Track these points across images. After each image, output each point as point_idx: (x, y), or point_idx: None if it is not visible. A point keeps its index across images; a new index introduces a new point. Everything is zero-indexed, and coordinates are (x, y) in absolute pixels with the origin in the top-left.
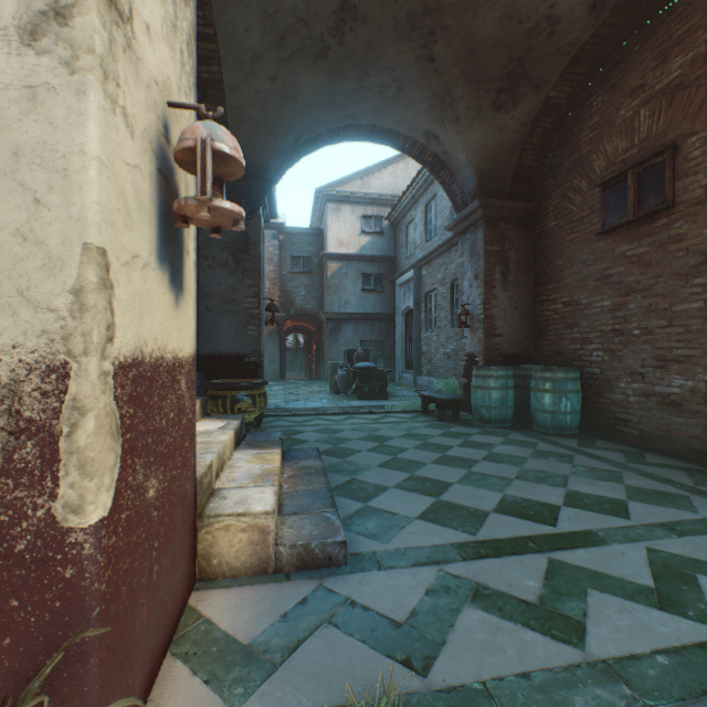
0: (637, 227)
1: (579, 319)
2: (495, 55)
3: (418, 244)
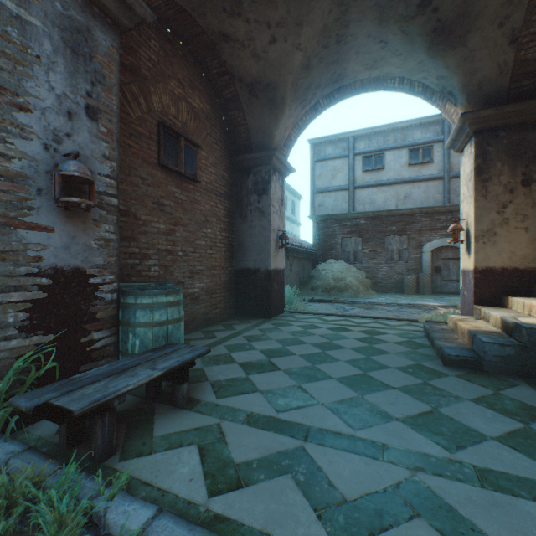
0: (182, 180)
1: (139, 234)
2: None
3: None
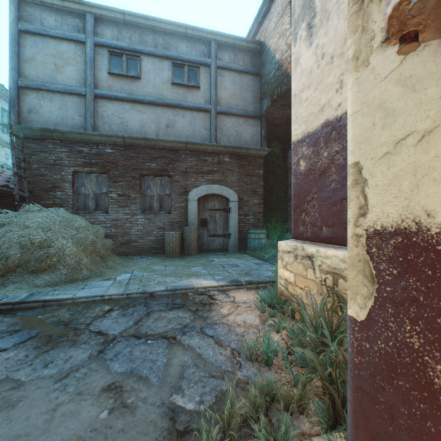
0: None
1: None
2: None
3: None
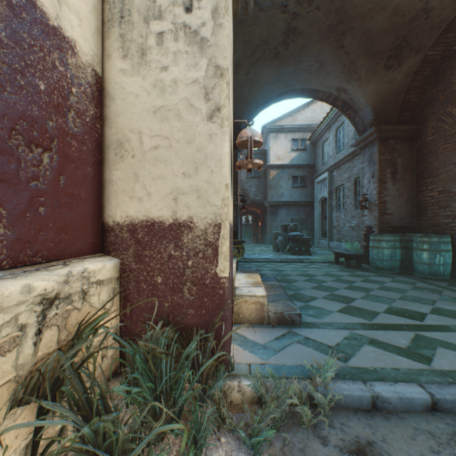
0: None
1: (450, 202)
2: (386, 37)
3: (330, 155)
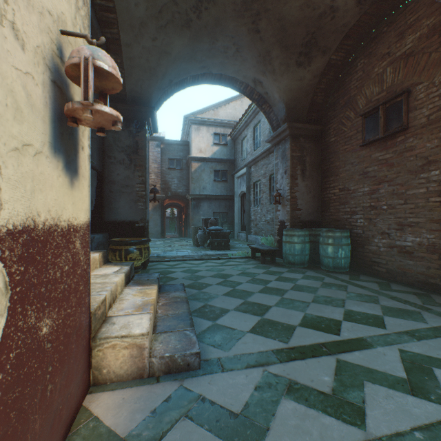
0: (385, 141)
1: (349, 199)
2: (298, 30)
3: (249, 152)
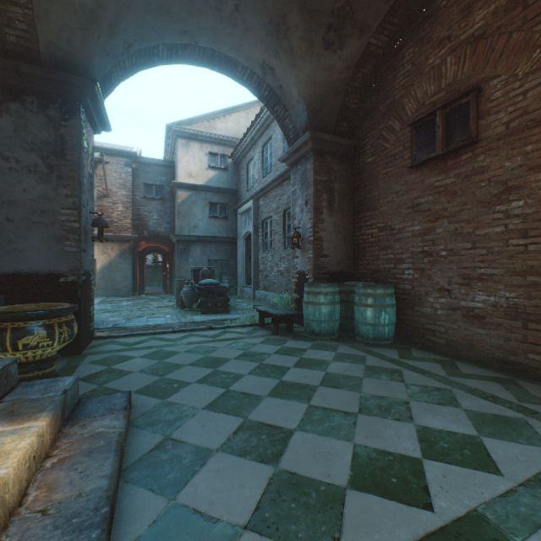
0: (445, 160)
1: (393, 242)
2: None
3: (256, 179)
